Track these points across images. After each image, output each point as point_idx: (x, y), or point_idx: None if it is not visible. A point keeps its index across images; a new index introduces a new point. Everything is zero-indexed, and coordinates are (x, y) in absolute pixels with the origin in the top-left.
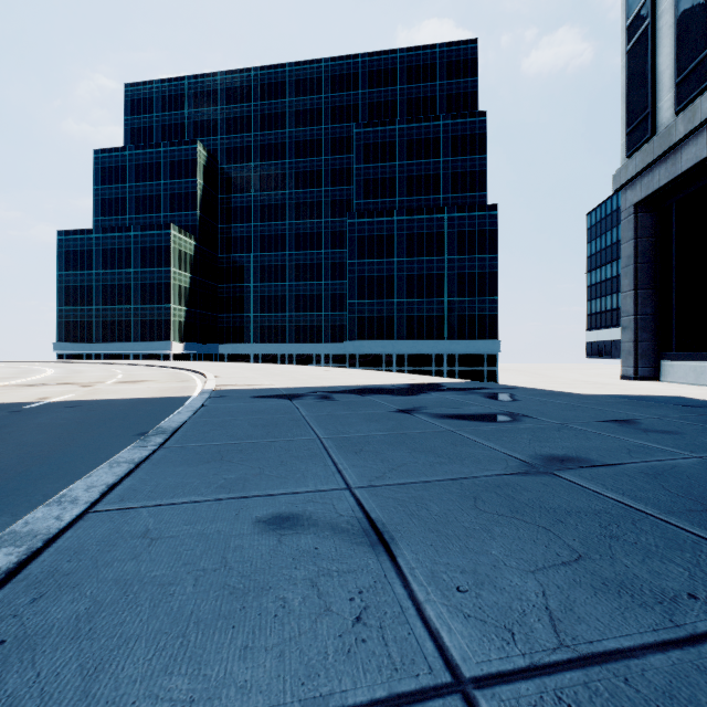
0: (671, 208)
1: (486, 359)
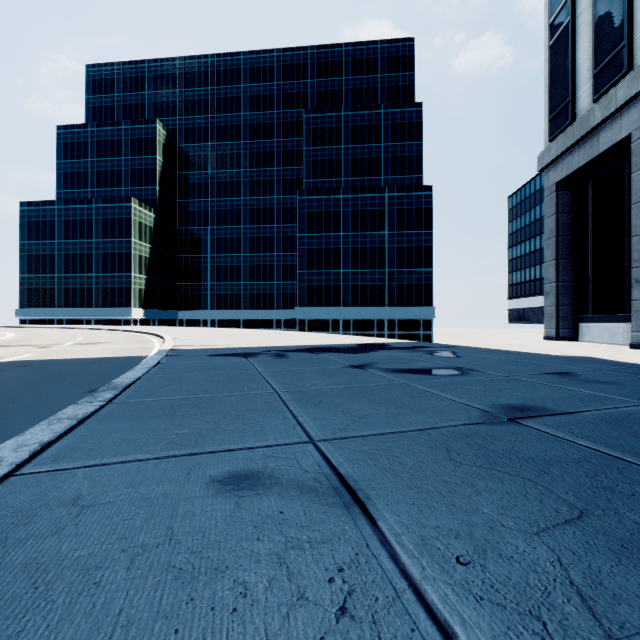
0: (588, 187)
1: (422, 324)
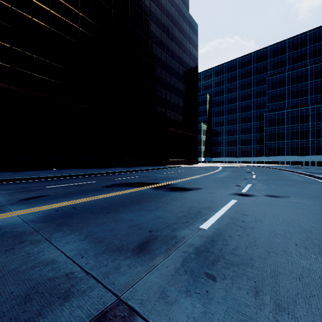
0: None
1: None
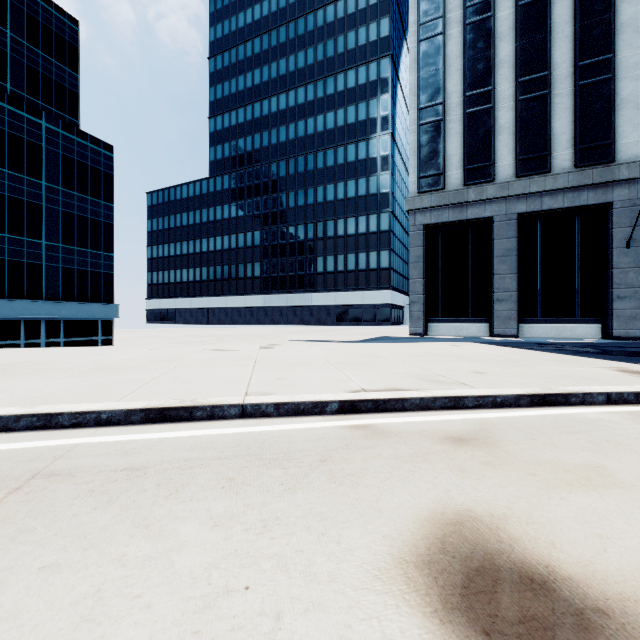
0: (436, 234)
1: (101, 326)
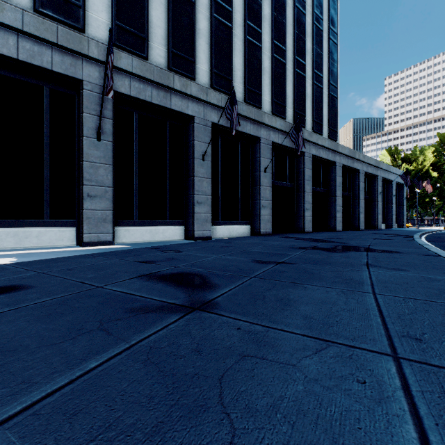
0: None
1: None
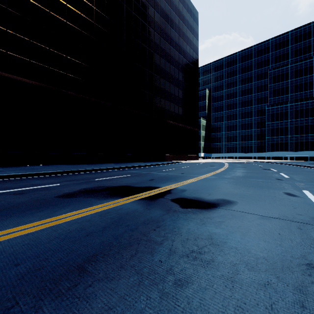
0: None
1: None
